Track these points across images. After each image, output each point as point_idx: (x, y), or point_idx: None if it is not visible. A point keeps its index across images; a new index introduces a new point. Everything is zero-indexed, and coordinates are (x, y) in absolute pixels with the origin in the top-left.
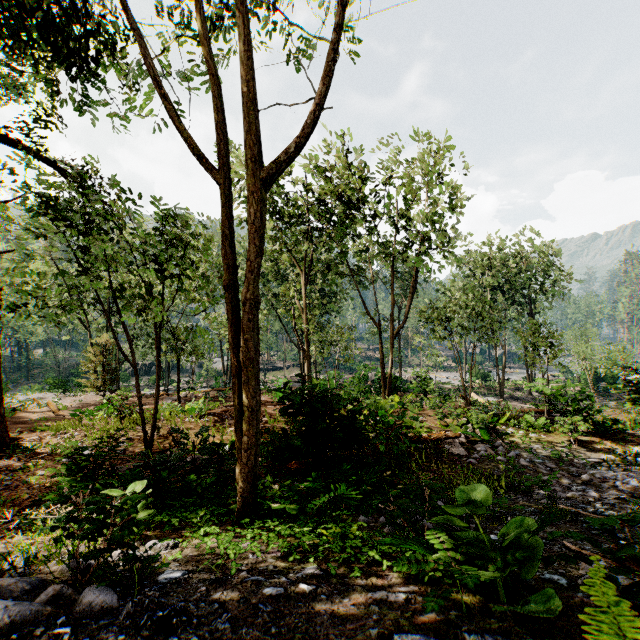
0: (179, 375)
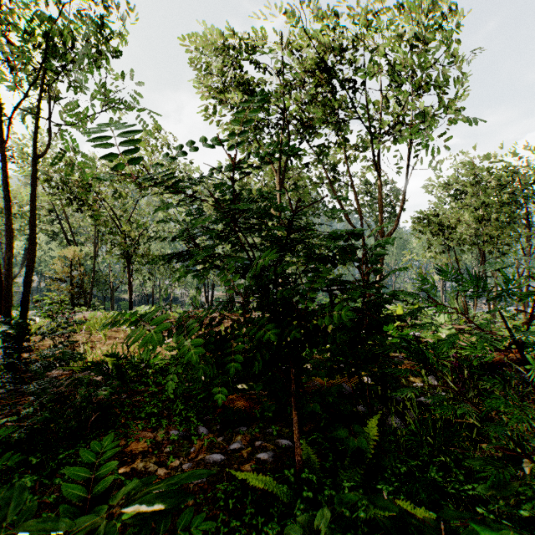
0: (131, 281)
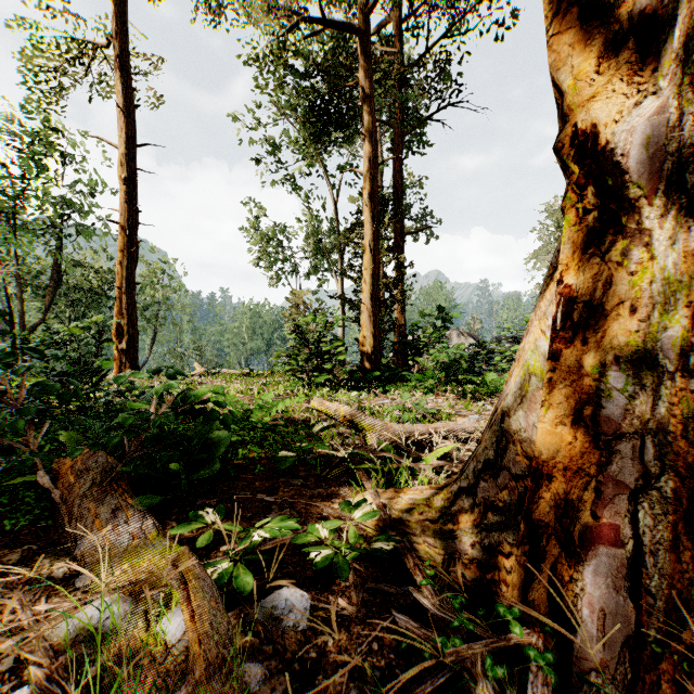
0: None
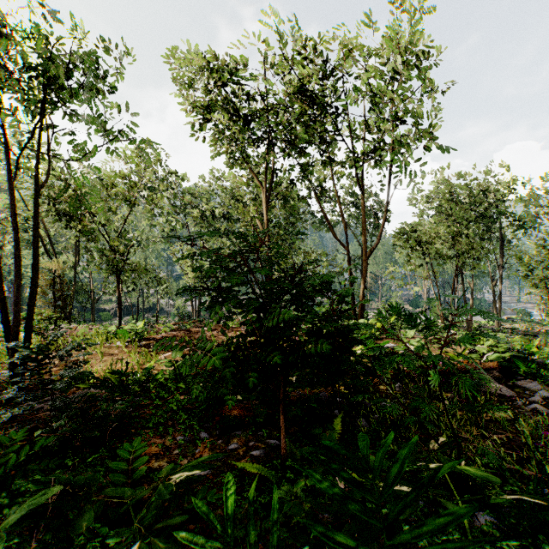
0: (120, 296)
